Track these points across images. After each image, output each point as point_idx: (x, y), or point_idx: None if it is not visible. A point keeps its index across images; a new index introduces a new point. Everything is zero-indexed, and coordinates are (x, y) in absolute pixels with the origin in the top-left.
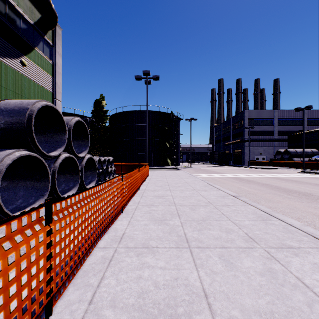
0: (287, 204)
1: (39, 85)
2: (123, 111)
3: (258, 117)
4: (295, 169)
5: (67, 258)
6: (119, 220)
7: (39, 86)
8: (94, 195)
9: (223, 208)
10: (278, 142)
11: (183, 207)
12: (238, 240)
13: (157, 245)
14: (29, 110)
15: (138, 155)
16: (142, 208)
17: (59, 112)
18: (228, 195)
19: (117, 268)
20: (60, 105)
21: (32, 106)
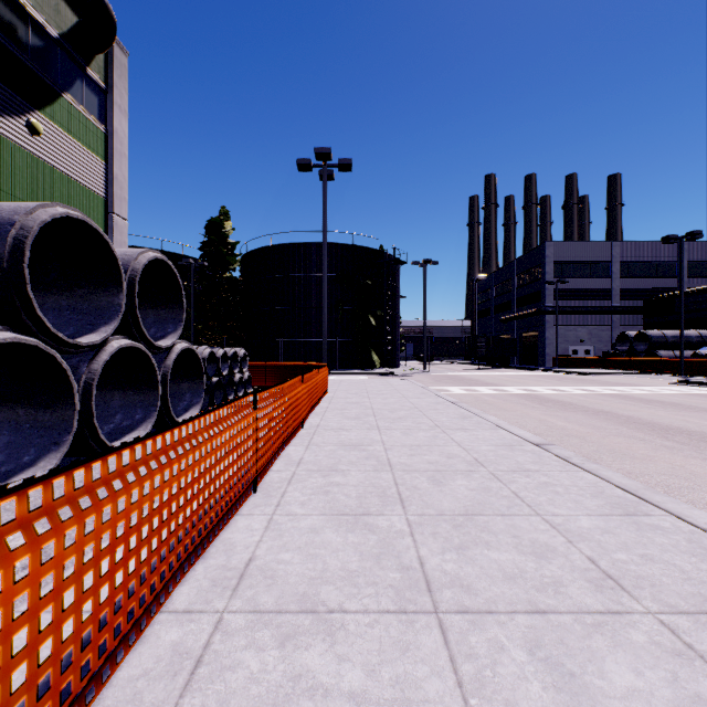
0: (670, 465)
1: (74, 181)
2: (273, 245)
3: (576, 258)
4: (663, 375)
5: (17, 702)
6: (245, 514)
7: (72, 184)
8: (156, 458)
9: (515, 479)
10: (621, 315)
11: (411, 474)
12: (574, 584)
13: (341, 604)
14: (16, 228)
15: (305, 343)
16: (307, 477)
17: (102, 237)
18: (520, 442)
19: (214, 699)
20: (123, 229)
21: (25, 217)
